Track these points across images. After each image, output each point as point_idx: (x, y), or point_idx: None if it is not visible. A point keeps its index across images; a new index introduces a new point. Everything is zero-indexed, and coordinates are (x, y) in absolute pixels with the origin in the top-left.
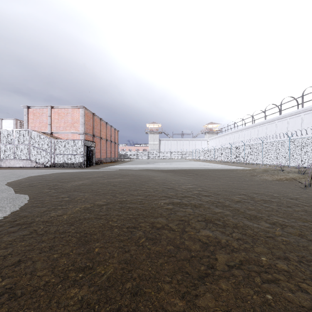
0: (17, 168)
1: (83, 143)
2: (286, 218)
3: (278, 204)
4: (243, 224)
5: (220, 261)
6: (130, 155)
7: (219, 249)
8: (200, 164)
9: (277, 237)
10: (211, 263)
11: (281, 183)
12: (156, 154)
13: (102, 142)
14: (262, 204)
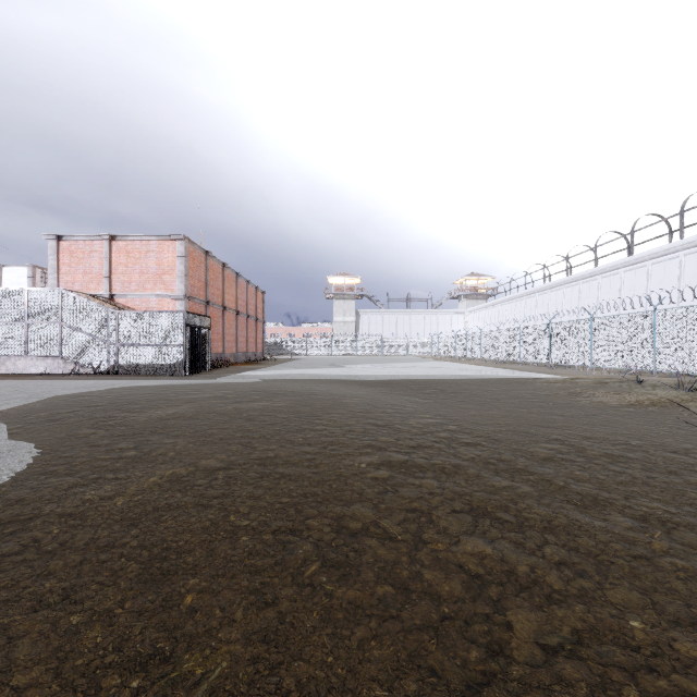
0: (31, 376)
1: (183, 320)
2: (671, 502)
3: (645, 467)
4: (566, 522)
5: (519, 633)
6: (291, 346)
7: (514, 594)
8: (449, 367)
9: (659, 558)
10: (497, 637)
11: (641, 411)
12: (349, 345)
13: (226, 317)
14: (605, 465)
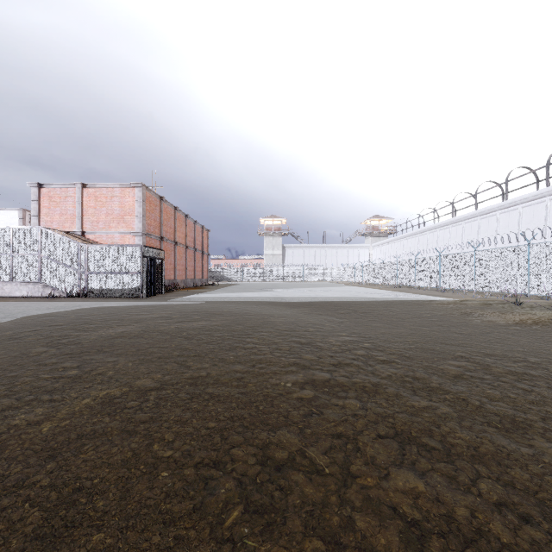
0: (15, 299)
1: (140, 252)
2: None
3: (550, 385)
4: (493, 449)
5: None
6: (230, 274)
7: (459, 550)
8: (358, 291)
9: None
10: None
11: (527, 329)
12: (277, 273)
13: (178, 250)
14: (512, 382)
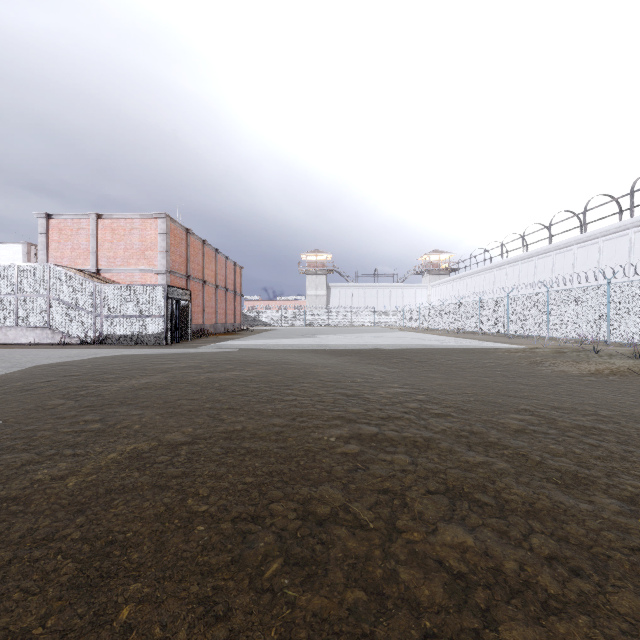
0: (21, 346)
1: (164, 293)
2: None
3: (620, 440)
4: (550, 505)
5: None
6: (267, 318)
7: (504, 600)
8: (414, 338)
9: None
10: None
11: (602, 380)
12: (321, 317)
13: (206, 290)
14: (579, 437)
